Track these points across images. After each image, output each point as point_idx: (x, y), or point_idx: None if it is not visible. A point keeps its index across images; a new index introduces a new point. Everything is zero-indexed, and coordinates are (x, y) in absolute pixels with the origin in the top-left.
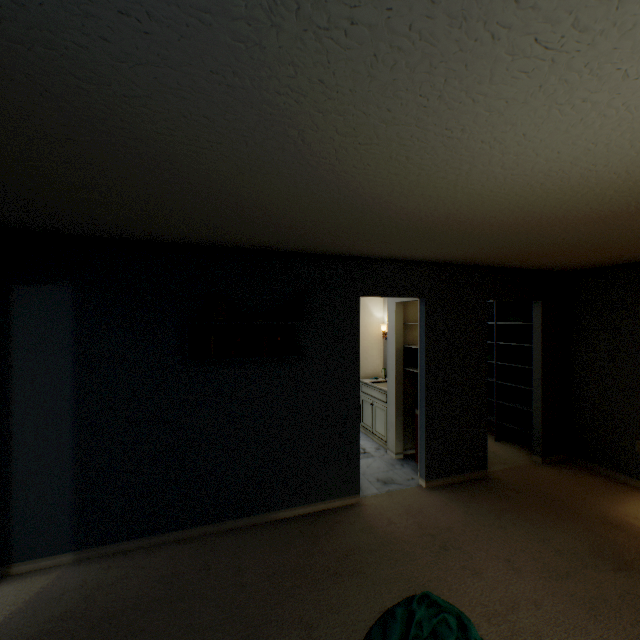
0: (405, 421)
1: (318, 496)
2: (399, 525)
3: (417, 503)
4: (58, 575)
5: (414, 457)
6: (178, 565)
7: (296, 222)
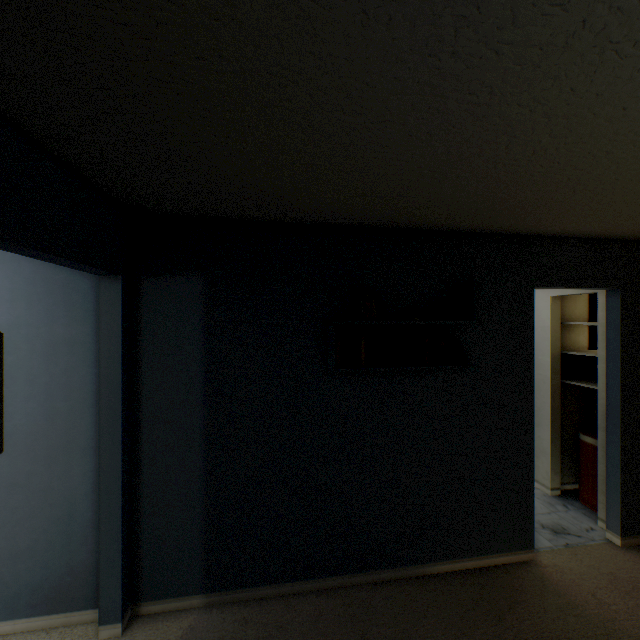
0: (560, 447)
1: (481, 548)
2: (615, 608)
3: (622, 571)
4: (190, 624)
5: (575, 495)
6: (328, 632)
7: (520, 173)
